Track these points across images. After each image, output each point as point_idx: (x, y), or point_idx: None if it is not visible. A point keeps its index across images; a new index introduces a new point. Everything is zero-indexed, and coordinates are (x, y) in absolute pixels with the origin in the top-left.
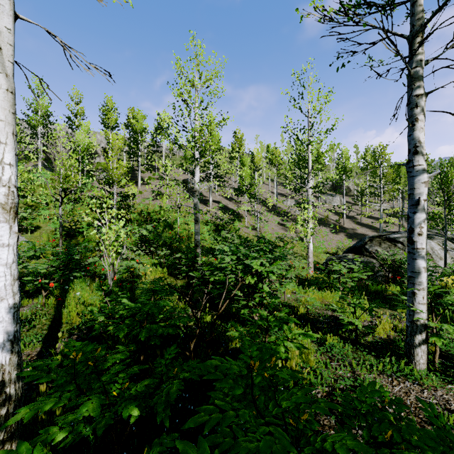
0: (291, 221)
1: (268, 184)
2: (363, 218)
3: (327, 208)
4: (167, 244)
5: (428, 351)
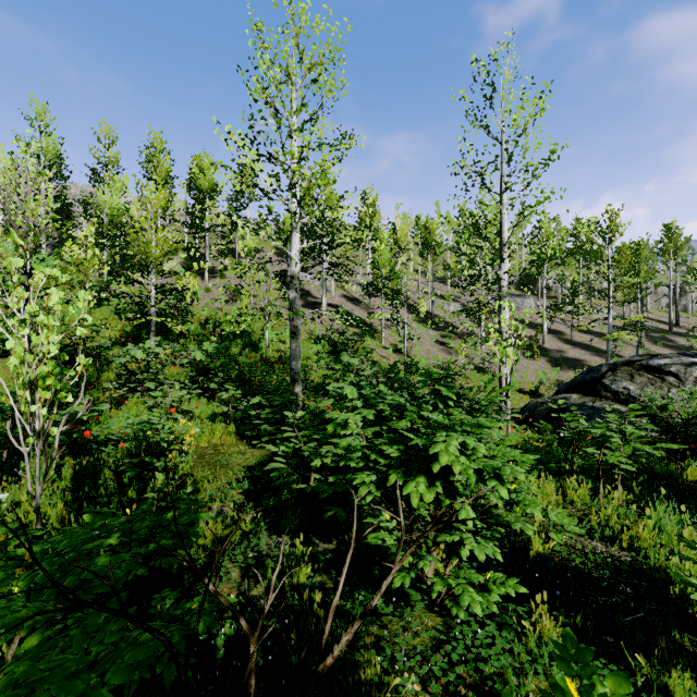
0: (456, 338)
1: (417, 280)
2: (575, 332)
3: (514, 316)
4: (246, 376)
5: None
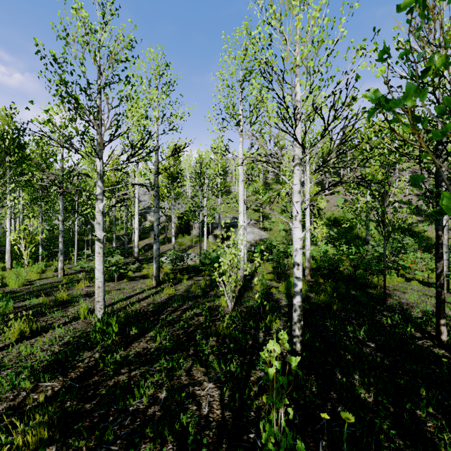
0: None
1: None
2: None
3: None
4: (348, 241)
5: (447, 284)
